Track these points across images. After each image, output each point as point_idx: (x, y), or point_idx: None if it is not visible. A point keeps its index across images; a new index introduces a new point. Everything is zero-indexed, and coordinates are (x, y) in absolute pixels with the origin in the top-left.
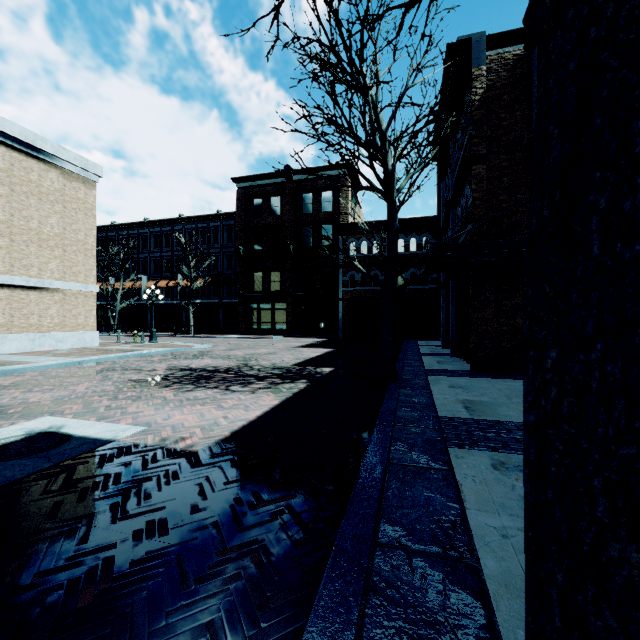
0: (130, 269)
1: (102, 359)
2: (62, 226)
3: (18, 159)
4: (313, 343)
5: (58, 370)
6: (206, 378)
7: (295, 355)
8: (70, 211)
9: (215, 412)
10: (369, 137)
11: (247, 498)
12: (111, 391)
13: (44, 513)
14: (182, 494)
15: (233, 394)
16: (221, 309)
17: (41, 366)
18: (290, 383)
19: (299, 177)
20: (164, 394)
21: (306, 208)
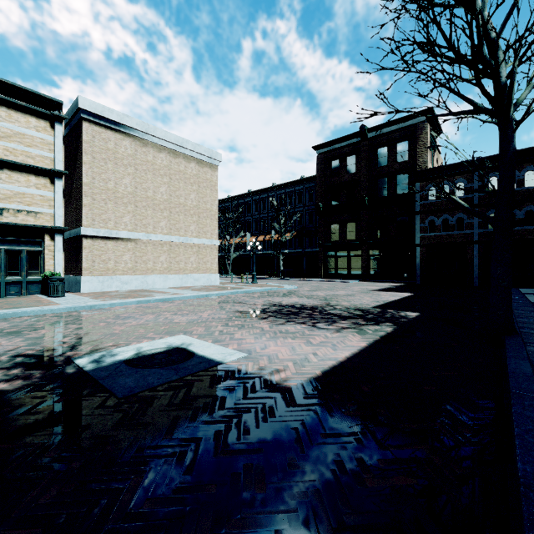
0: (239, 229)
1: (220, 294)
2: (197, 200)
3: (174, 157)
4: (389, 287)
5: (193, 300)
6: (294, 314)
7: (373, 298)
8: (202, 189)
9: (305, 347)
10: (476, 47)
11: (350, 464)
12: (224, 319)
13: (165, 426)
14: (278, 437)
15: (319, 331)
16: (304, 257)
17: (184, 297)
18: (374, 325)
19: (374, 134)
20: (261, 325)
21: (381, 161)
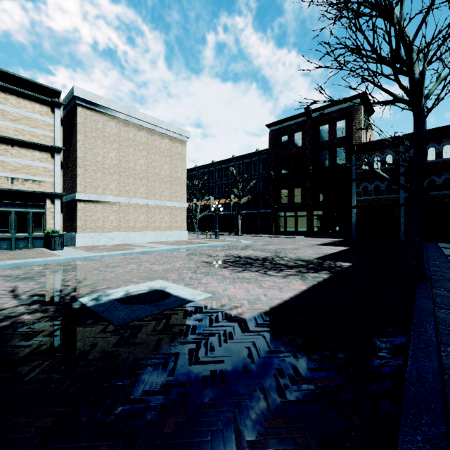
0: (204, 193)
1: (189, 247)
2: (170, 170)
3: (150, 135)
4: (329, 242)
5: (167, 253)
6: (250, 264)
7: (315, 251)
8: (174, 160)
9: (257, 290)
10: (394, 52)
11: (287, 371)
12: (193, 267)
13: (152, 345)
14: (235, 353)
15: (269, 277)
16: (258, 217)
17: (160, 250)
18: (314, 273)
19: (317, 114)
20: (223, 272)
21: (322, 137)
